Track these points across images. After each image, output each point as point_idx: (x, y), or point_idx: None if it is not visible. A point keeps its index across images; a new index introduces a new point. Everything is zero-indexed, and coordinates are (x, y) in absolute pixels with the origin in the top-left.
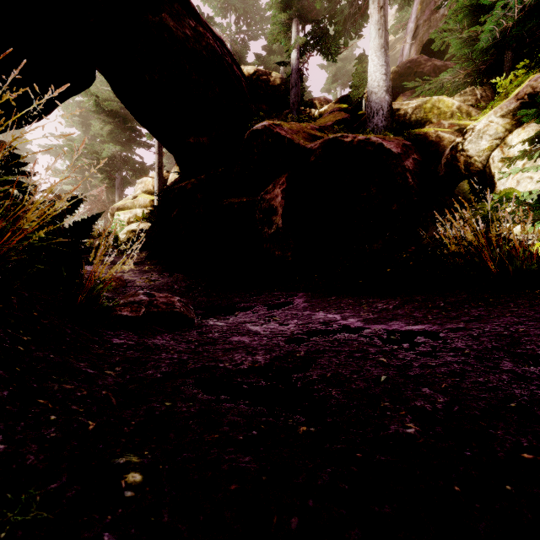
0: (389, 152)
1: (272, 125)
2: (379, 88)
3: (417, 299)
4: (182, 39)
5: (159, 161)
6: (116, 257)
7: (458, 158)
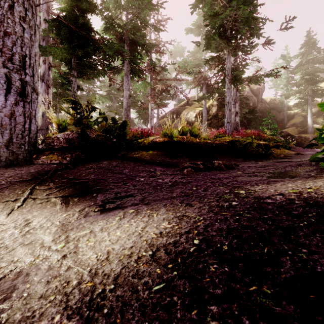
0: (310, 138)
1: (286, 131)
2: (310, 123)
3: None
4: (259, 108)
5: None
6: None
7: None
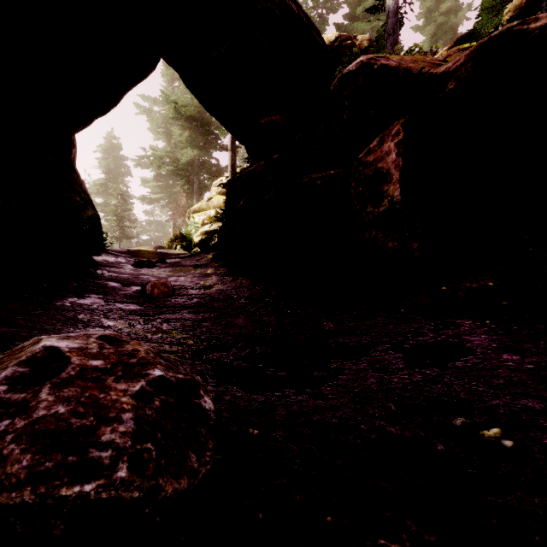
0: None
1: (372, 57)
2: None
3: None
4: None
5: (232, 159)
6: (184, 259)
7: None
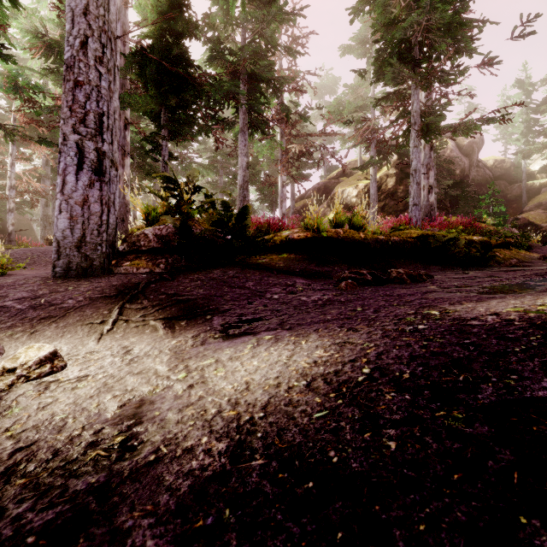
0: None
1: (525, 217)
2: None
3: None
4: (473, 177)
5: None
6: None
7: None
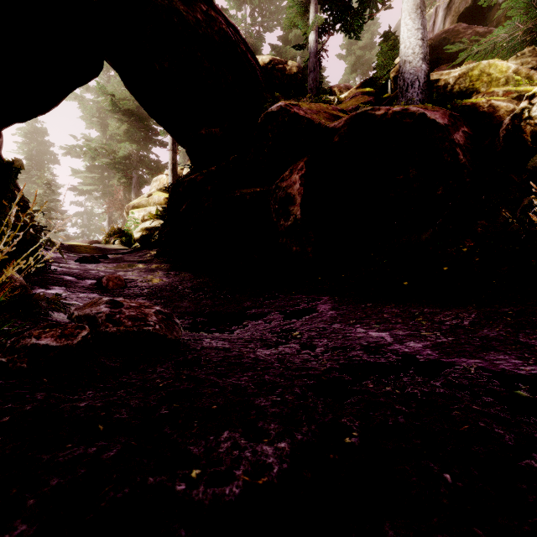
0: (433, 123)
1: (288, 105)
2: (414, 55)
3: (505, 311)
4: (193, 23)
5: (173, 158)
6: (127, 255)
7: (523, 128)
